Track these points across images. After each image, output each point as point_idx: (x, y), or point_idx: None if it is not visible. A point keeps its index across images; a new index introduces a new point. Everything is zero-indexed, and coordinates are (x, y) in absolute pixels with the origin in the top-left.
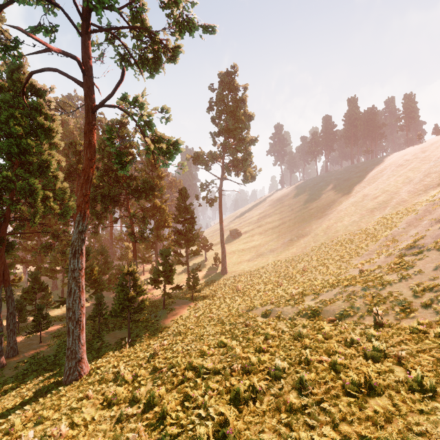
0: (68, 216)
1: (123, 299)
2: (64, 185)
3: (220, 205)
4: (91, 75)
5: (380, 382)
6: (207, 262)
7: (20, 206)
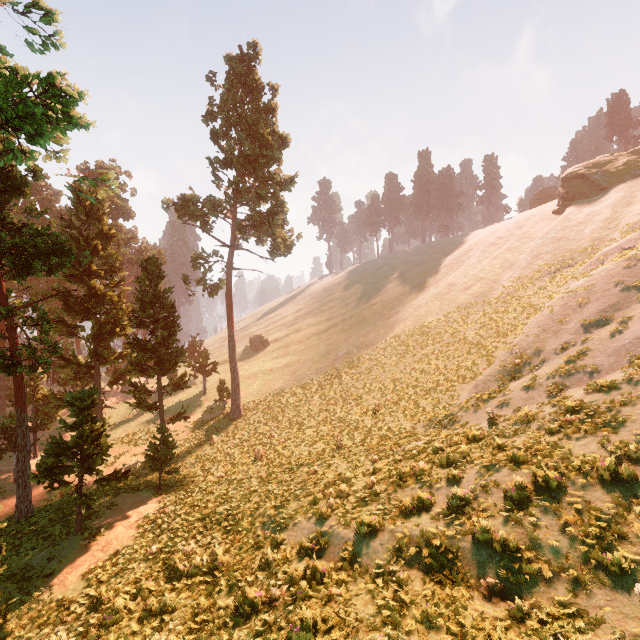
0: None
1: None
2: None
3: (228, 294)
4: None
5: None
6: (208, 395)
7: None
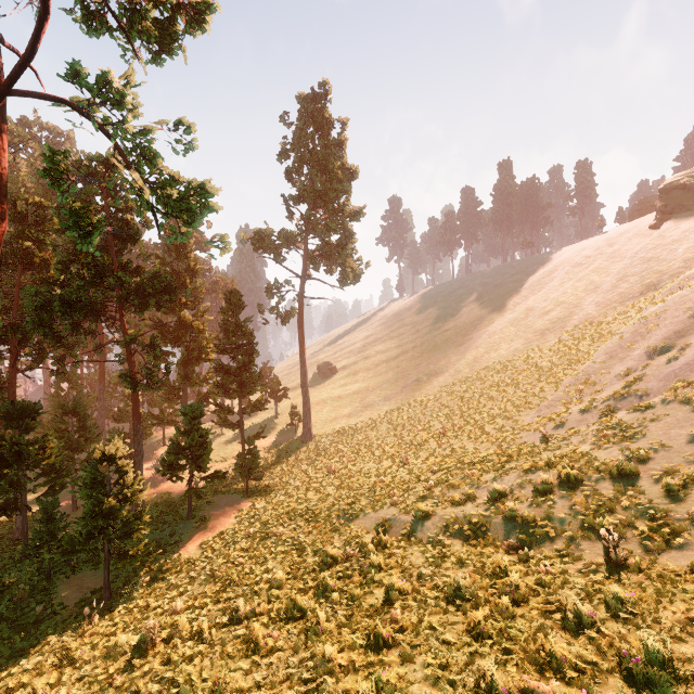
0: None
1: (91, 514)
2: None
3: (300, 322)
4: None
5: None
6: (280, 419)
7: None
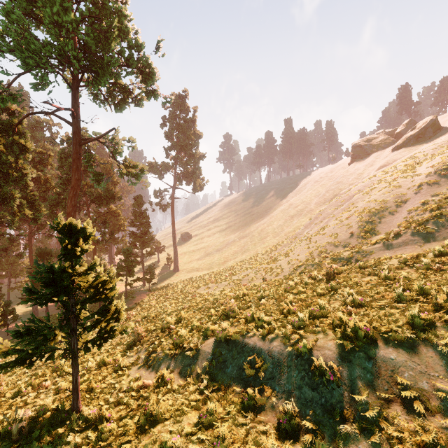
0: (39, 220)
1: None
2: (35, 193)
3: (172, 210)
4: (79, 118)
5: (247, 293)
6: (160, 263)
7: (3, 212)
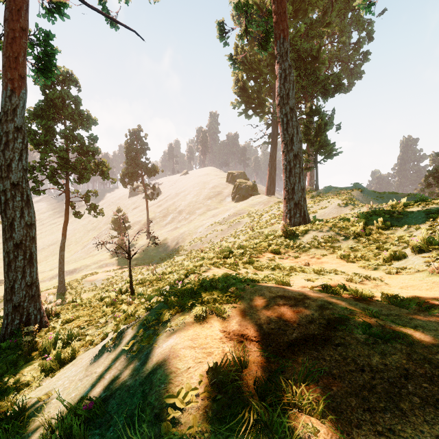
0: None
1: None
2: None
3: None
4: None
5: None
6: None
7: None
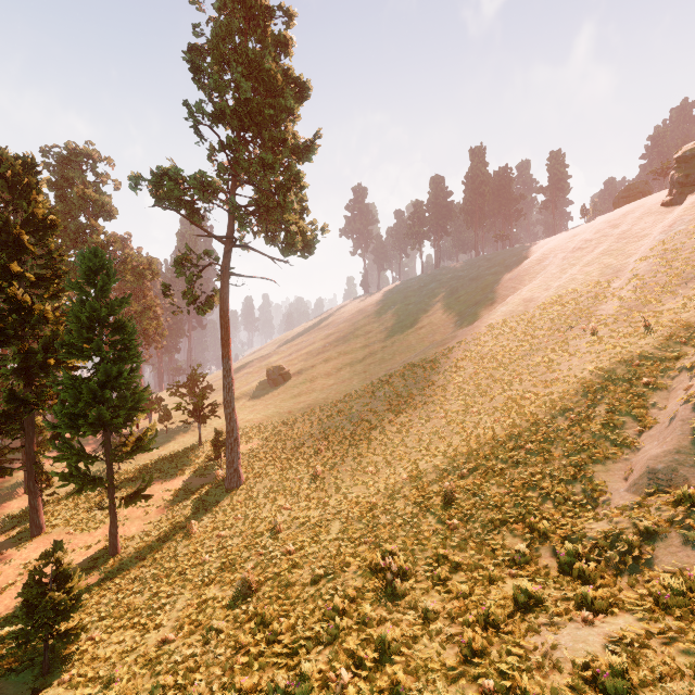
0: None
1: None
2: None
3: (223, 309)
4: None
5: None
6: (204, 447)
7: None
